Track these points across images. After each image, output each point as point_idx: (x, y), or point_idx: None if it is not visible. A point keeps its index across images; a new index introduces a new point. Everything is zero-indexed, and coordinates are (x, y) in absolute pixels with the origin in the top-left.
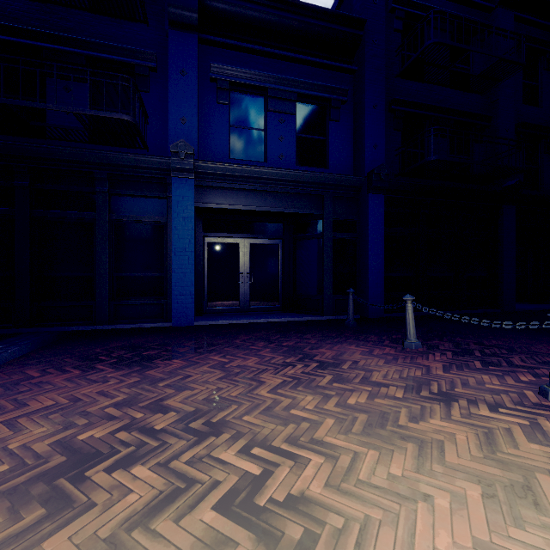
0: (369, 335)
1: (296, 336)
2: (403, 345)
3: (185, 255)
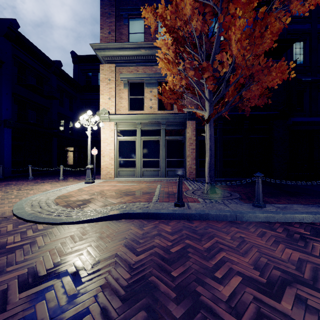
0: (11, 180)
1: None
2: (28, 178)
3: None
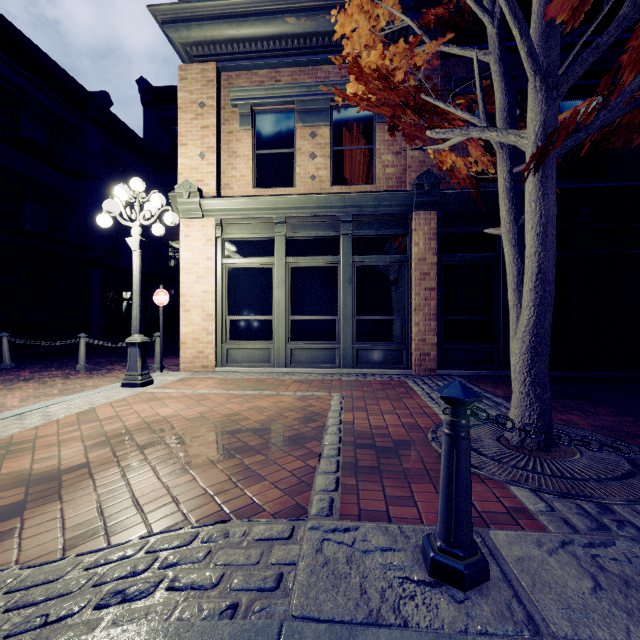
0: None
1: None
2: None
3: None
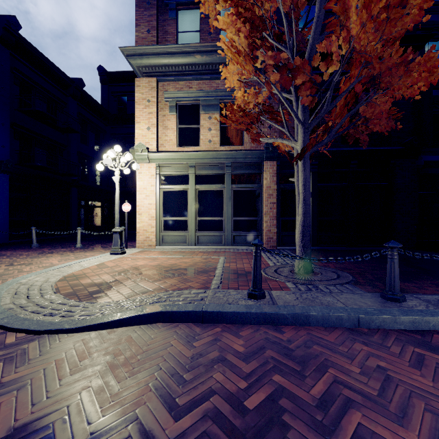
0: (7, 249)
1: None
2: (31, 247)
3: None
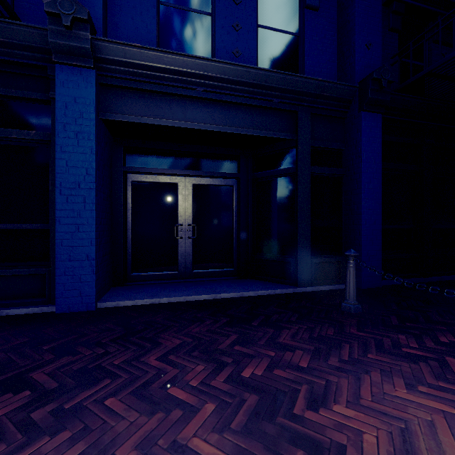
0: (393, 334)
1: (264, 337)
2: None
3: (78, 195)
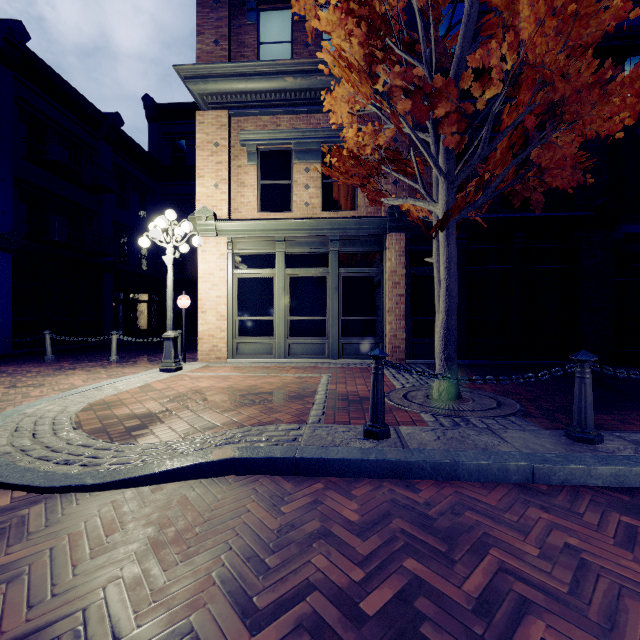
0: (8, 363)
1: None
2: (44, 360)
3: None
